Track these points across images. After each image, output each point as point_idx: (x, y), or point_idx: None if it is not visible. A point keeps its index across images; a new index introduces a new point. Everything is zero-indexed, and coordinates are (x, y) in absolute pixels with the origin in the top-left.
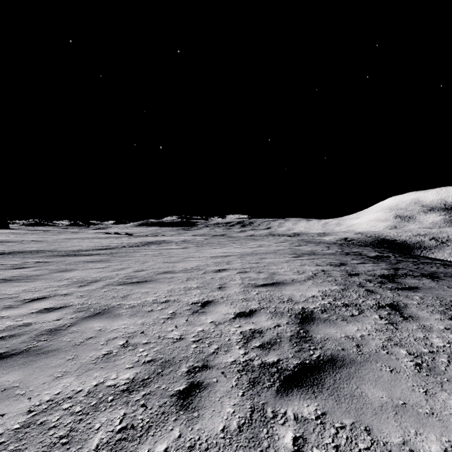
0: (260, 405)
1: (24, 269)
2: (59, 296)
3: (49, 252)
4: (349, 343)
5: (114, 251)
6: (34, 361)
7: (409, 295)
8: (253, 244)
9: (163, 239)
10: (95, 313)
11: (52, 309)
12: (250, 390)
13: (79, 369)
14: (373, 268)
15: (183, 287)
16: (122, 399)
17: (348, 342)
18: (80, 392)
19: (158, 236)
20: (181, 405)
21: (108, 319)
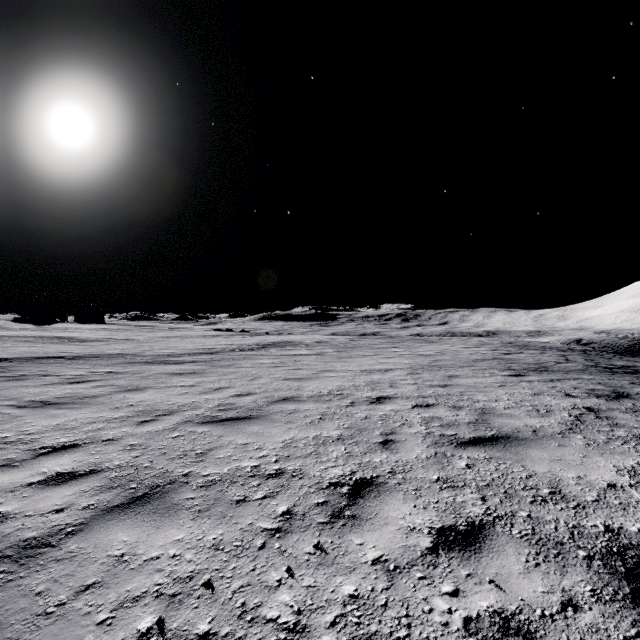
0: None
1: (82, 384)
2: (98, 443)
3: (132, 357)
4: None
5: (217, 356)
6: None
7: None
8: (428, 348)
9: (289, 340)
10: (134, 498)
11: (67, 477)
12: None
13: None
14: None
15: (312, 437)
16: None
17: None
18: None
19: (283, 335)
20: None
21: (151, 520)
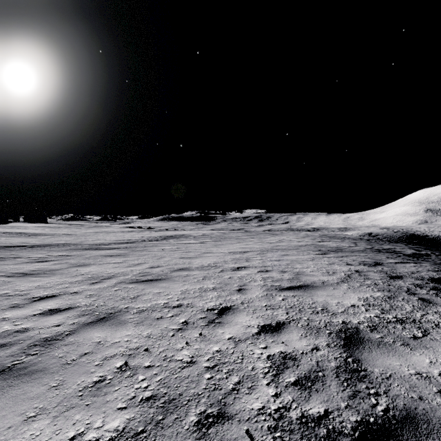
0: None
1: (45, 263)
2: (68, 294)
3: (74, 245)
4: (426, 387)
5: (134, 245)
6: (11, 387)
7: None
8: (273, 239)
9: (182, 233)
10: (99, 319)
11: (56, 311)
12: None
13: (59, 406)
14: (416, 268)
15: (198, 288)
16: None
17: (424, 384)
18: None
19: (177, 231)
20: None
21: (111, 327)
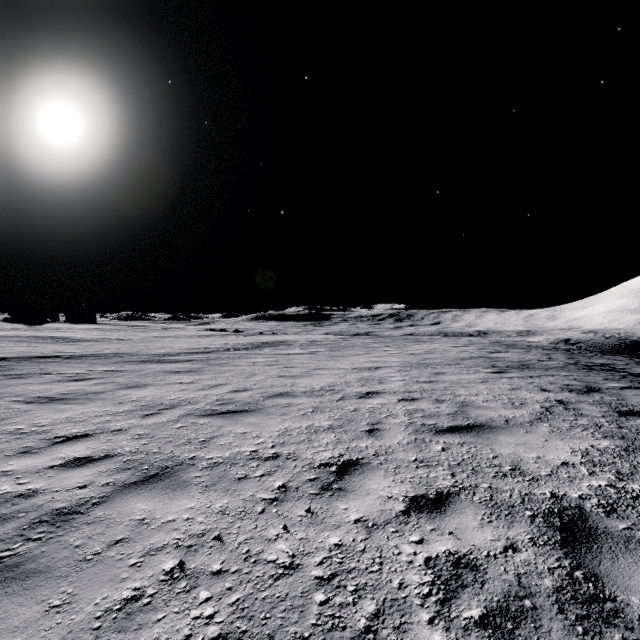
0: None
1: (84, 382)
2: (108, 433)
3: (128, 356)
4: None
5: (213, 355)
6: None
7: None
8: (418, 347)
9: (283, 339)
10: (148, 477)
11: (85, 461)
12: None
13: None
14: None
15: (305, 427)
16: None
17: None
18: None
19: (276, 335)
20: None
21: (164, 493)
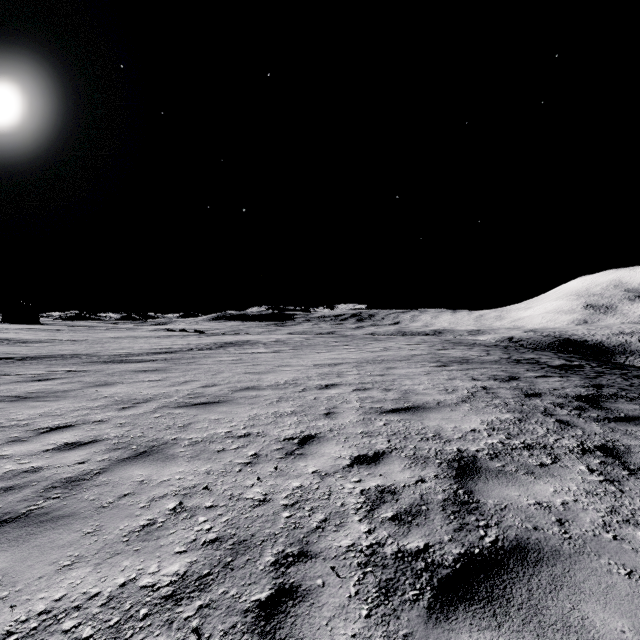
0: (400, 638)
1: (48, 381)
2: (90, 423)
3: (87, 357)
4: (544, 517)
5: (177, 355)
6: (33, 536)
7: (630, 431)
8: (376, 346)
9: (246, 339)
10: (138, 453)
11: (76, 445)
12: (381, 605)
13: (100, 553)
14: (561, 384)
15: (272, 413)
16: (162, 615)
17: (542, 514)
18: (96, 597)
19: (240, 335)
20: (261, 633)
21: (156, 463)
